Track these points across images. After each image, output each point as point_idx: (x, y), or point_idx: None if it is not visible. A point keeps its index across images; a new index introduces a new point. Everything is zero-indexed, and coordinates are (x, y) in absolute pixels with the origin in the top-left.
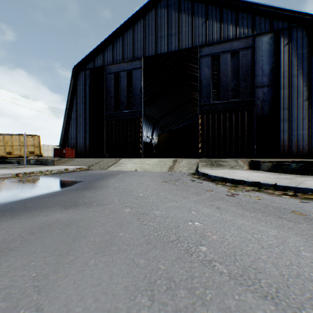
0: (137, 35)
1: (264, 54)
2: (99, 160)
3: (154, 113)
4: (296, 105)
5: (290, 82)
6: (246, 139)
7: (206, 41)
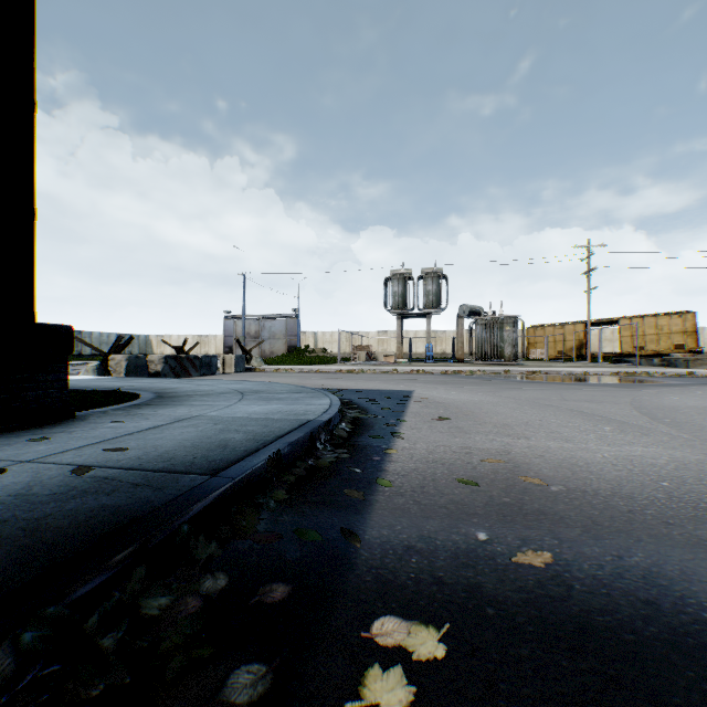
0: None
1: None
2: None
3: None
4: None
5: None
6: None
7: None
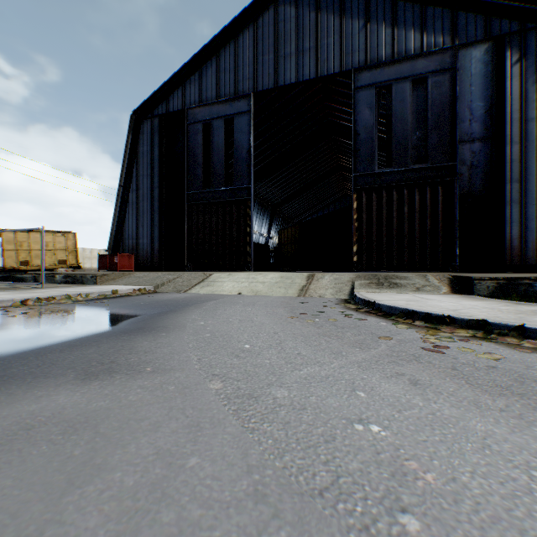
0: (243, 55)
1: (475, 80)
2: (174, 275)
3: (273, 193)
4: (535, 174)
5: (524, 131)
6: (440, 237)
7: (367, 61)
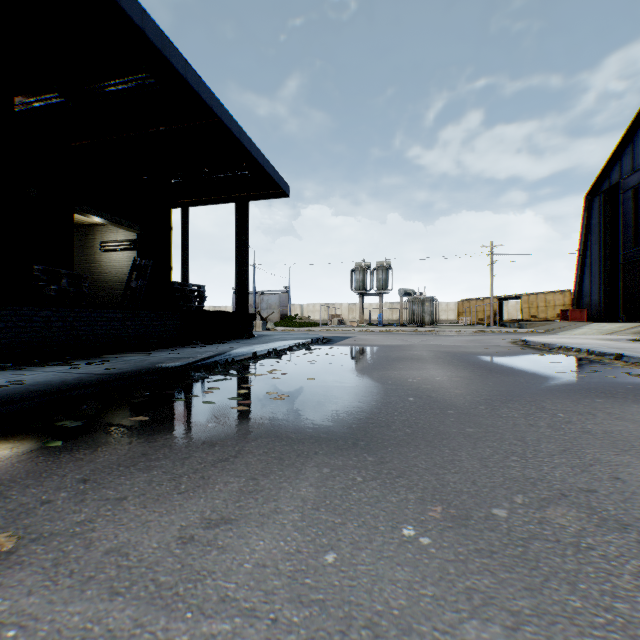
0: None
1: None
2: (569, 324)
3: None
4: None
5: None
6: None
7: None
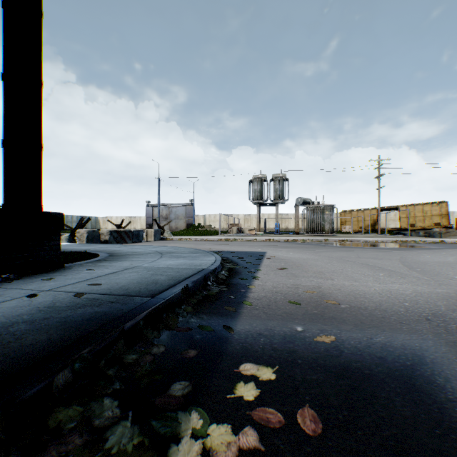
0: None
1: None
2: None
3: None
4: None
5: None
6: None
7: None
